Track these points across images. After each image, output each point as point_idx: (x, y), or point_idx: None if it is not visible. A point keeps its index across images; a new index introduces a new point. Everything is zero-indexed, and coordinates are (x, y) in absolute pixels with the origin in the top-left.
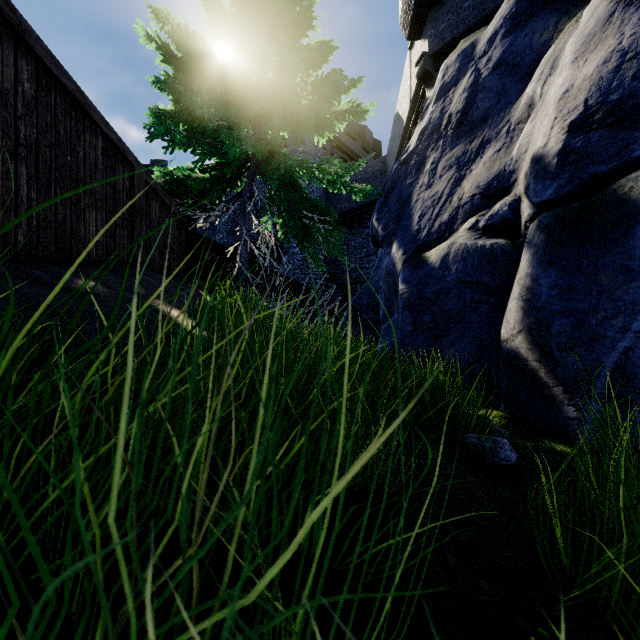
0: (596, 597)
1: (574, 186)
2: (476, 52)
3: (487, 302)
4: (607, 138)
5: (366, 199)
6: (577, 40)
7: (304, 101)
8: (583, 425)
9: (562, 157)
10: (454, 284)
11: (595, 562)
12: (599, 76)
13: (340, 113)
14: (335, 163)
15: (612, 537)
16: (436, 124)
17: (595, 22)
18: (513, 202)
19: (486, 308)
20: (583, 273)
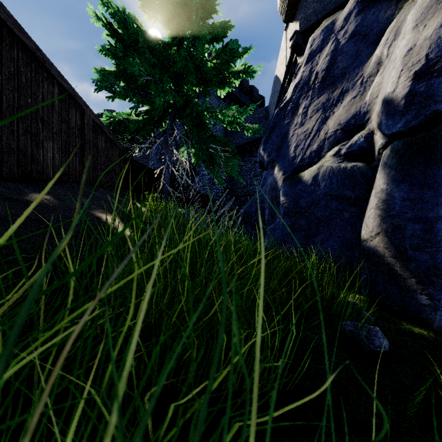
0: None
1: (419, 121)
2: (335, 27)
3: (349, 210)
4: None
5: (254, 136)
6: (417, 12)
7: (210, 64)
8: (435, 311)
9: (409, 99)
10: (323, 197)
11: None
12: (437, 36)
13: (236, 73)
14: (233, 108)
15: None
16: (306, 80)
17: None
18: (368, 135)
19: (348, 215)
20: (430, 188)
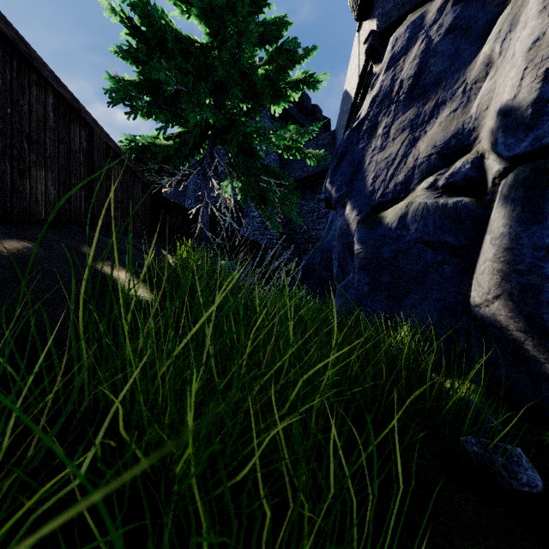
0: None
1: None
2: (426, 21)
3: (451, 263)
4: None
5: (317, 168)
6: None
7: (261, 72)
8: None
9: (538, 107)
10: (414, 244)
11: None
12: None
13: (295, 84)
14: (291, 129)
15: None
16: (387, 91)
17: None
18: (475, 159)
19: (450, 269)
20: None
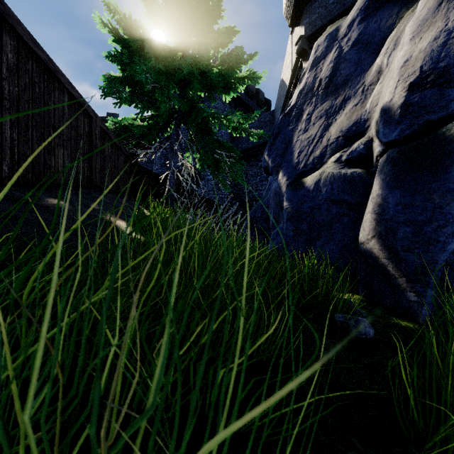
0: (443, 450)
1: (413, 130)
2: (339, 34)
3: (348, 215)
4: (437, 94)
5: (260, 141)
6: (414, 24)
7: (215, 70)
8: (421, 307)
9: (404, 109)
10: (324, 202)
11: (442, 423)
12: (431, 49)
13: (241, 79)
14: (237, 114)
15: (451, 398)
16: (310, 86)
17: (427, 10)
18: (367, 142)
19: (348, 219)
20: (420, 194)
